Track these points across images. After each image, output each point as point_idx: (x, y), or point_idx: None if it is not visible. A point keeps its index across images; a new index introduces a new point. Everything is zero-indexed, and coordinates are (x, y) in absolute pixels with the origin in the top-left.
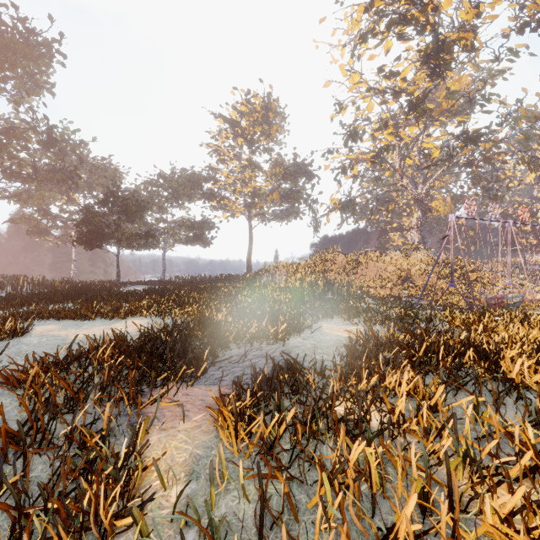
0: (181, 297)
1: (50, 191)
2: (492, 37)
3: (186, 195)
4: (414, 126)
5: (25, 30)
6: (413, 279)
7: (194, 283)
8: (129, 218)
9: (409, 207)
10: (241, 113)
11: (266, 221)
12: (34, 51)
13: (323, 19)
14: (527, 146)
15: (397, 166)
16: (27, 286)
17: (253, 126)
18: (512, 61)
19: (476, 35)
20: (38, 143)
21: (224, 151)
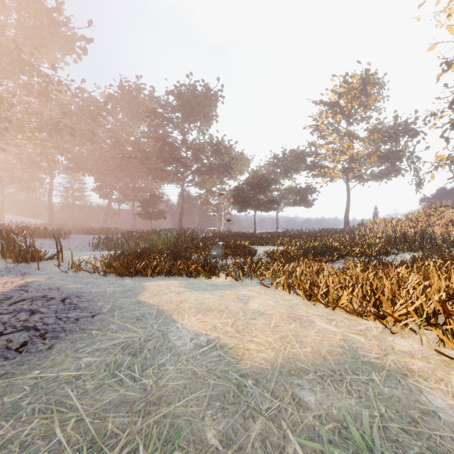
0: (304, 239)
1: (213, 178)
2: None
3: (293, 169)
4: None
5: (206, 91)
6: None
7: (305, 234)
8: (261, 191)
9: None
10: (339, 94)
11: (363, 182)
12: (210, 101)
13: (422, 4)
14: None
15: None
16: (213, 233)
17: (351, 102)
18: None
19: None
20: (211, 152)
21: (323, 129)
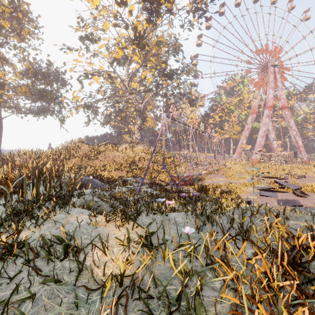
0: None
1: None
2: (182, 7)
3: None
4: (137, 57)
5: None
6: (136, 163)
7: None
8: None
9: (134, 119)
10: None
11: (20, 113)
12: None
13: None
14: (190, 91)
15: (127, 84)
16: None
17: None
18: (190, 30)
19: (174, 1)
20: None
21: None
